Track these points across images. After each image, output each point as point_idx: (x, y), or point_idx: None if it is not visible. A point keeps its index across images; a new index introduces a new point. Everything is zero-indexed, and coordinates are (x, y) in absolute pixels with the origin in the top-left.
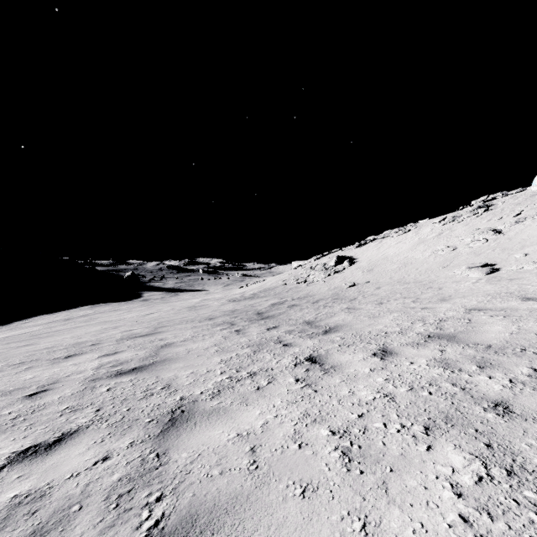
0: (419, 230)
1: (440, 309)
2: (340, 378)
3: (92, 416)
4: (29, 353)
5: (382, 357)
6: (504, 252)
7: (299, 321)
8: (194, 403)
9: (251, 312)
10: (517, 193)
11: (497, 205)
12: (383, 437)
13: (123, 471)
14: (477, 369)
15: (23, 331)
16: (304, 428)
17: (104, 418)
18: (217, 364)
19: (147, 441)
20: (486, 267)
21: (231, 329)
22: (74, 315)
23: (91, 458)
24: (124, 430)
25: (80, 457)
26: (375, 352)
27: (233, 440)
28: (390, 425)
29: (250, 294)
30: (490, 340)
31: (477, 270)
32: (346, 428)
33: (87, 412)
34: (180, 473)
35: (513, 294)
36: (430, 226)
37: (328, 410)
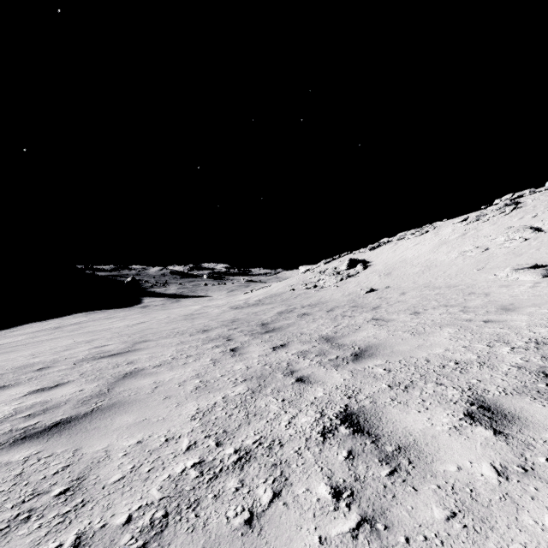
0: (439, 231)
1: (515, 322)
2: (438, 501)
3: None
4: None
5: (492, 424)
6: None
7: (314, 337)
8: None
9: (254, 322)
10: (543, 191)
11: (526, 203)
12: None
13: None
14: None
15: (6, 340)
16: None
17: None
18: (188, 421)
19: None
20: (536, 268)
21: (225, 347)
22: (65, 323)
23: None
24: None
25: None
26: (468, 410)
27: None
28: None
29: (254, 301)
30: None
31: (529, 272)
32: None
33: None
34: None
35: None
36: (450, 227)
37: None
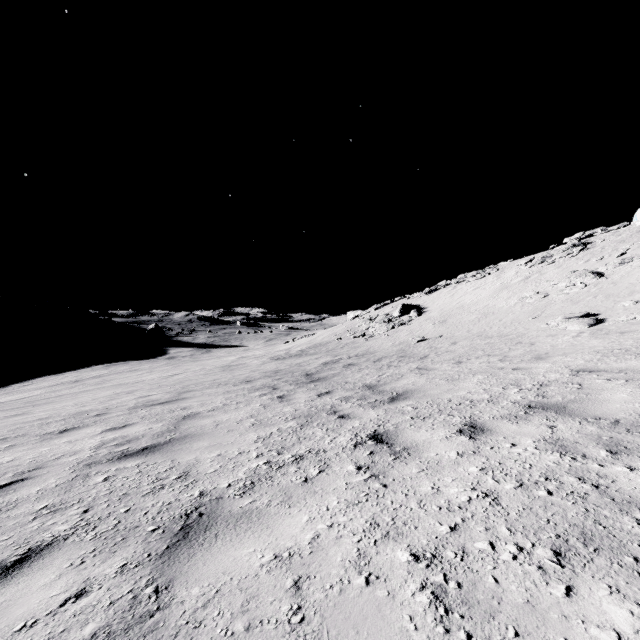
0: (502, 273)
1: (537, 370)
2: (417, 467)
3: (76, 521)
4: (16, 426)
5: (471, 435)
6: (609, 300)
7: (357, 385)
8: (217, 501)
9: (298, 373)
10: (618, 229)
11: (595, 244)
12: (493, 568)
13: (102, 618)
14: (609, 455)
15: (21, 395)
16: (372, 547)
17: (92, 524)
18: (253, 443)
19: (145, 564)
20: (587, 317)
21: (272, 395)
22: (84, 376)
23: (59, 593)
24: (116, 544)
25: (44, 591)
26: (461, 428)
27: (269, 567)
28: (500, 547)
29: (297, 351)
30: (615, 412)
31: (577, 321)
32: (434, 549)
33: (71, 514)
34: (186, 626)
35: (630, 351)
36: (514, 269)
37: (405, 518)
